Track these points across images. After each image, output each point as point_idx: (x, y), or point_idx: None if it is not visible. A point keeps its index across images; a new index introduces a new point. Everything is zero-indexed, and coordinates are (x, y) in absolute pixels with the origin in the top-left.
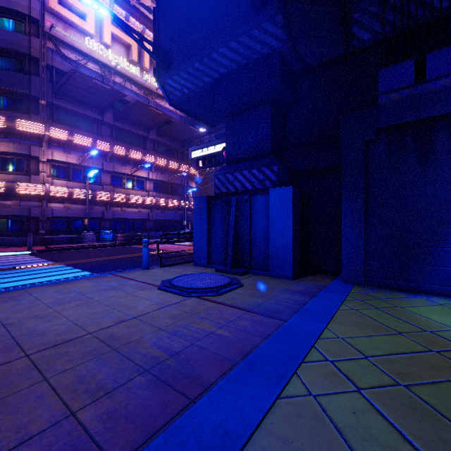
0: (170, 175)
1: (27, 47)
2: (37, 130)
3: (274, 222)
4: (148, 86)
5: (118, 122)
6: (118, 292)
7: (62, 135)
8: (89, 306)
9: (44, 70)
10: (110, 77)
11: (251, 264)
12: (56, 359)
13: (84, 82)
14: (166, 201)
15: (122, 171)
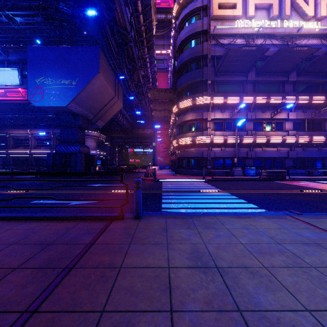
0: (314, 111)
1: (201, 51)
2: (206, 101)
3: None
4: (288, 32)
5: (259, 77)
6: None
7: (220, 100)
8: (308, 275)
9: (210, 60)
10: (252, 43)
11: None
12: None
13: (235, 54)
14: (309, 138)
15: (263, 117)
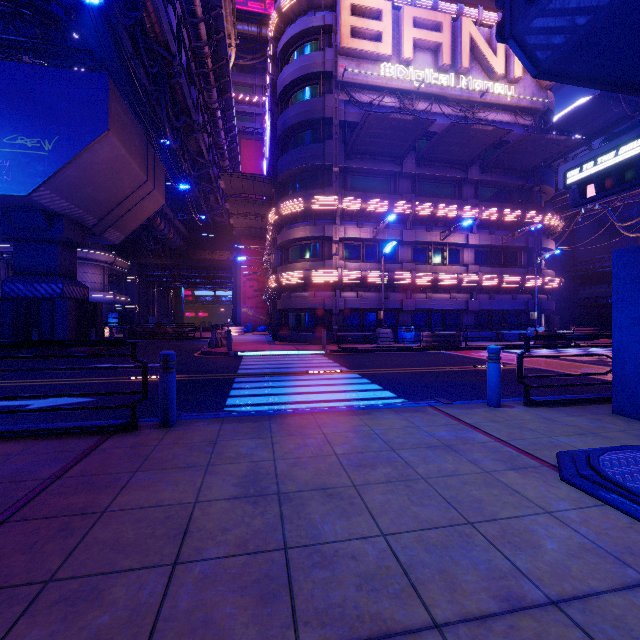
0: (505, 234)
1: (321, 110)
2: (330, 204)
3: None
4: (466, 96)
5: (421, 169)
6: (459, 460)
7: (355, 204)
8: (410, 490)
9: (337, 129)
10: (410, 107)
11: None
12: None
13: (379, 125)
14: (498, 278)
15: (428, 239)
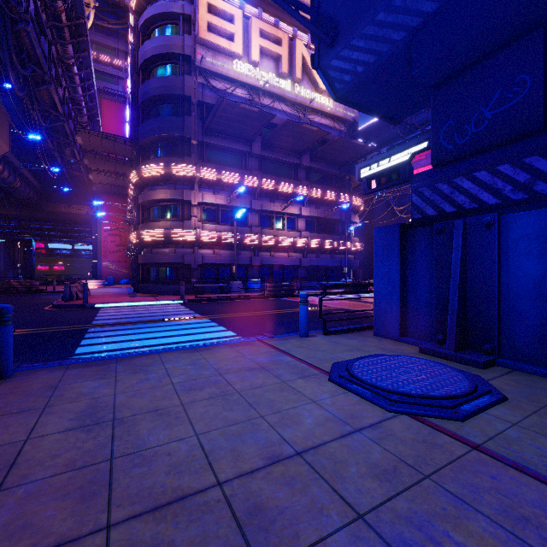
0: (327, 209)
1: (181, 88)
2: (189, 172)
3: None
4: (300, 101)
5: (266, 152)
6: (267, 376)
7: (211, 175)
8: (225, 401)
9: (196, 108)
10: (258, 101)
11: (499, 347)
12: None
13: (231, 110)
14: (322, 242)
15: (271, 209)
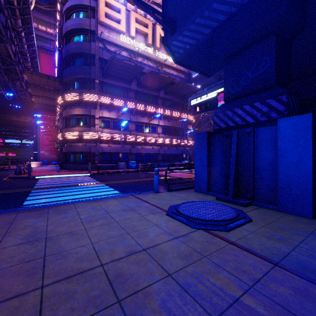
0: (174, 122)
1: (89, 49)
2: (94, 98)
3: (285, 154)
4: (158, 60)
5: (139, 88)
6: (133, 213)
7: (107, 100)
8: (109, 226)
9: (98, 61)
10: (134, 59)
11: (254, 196)
12: (62, 301)
13: (119, 64)
14: (171, 140)
15: (142, 121)
